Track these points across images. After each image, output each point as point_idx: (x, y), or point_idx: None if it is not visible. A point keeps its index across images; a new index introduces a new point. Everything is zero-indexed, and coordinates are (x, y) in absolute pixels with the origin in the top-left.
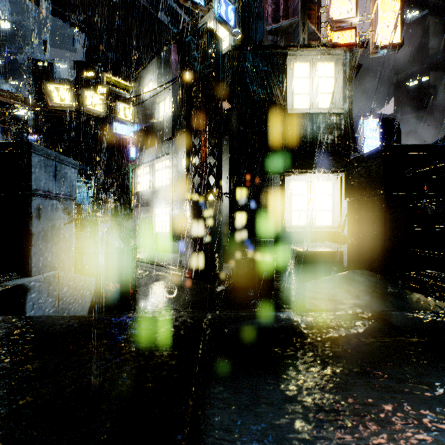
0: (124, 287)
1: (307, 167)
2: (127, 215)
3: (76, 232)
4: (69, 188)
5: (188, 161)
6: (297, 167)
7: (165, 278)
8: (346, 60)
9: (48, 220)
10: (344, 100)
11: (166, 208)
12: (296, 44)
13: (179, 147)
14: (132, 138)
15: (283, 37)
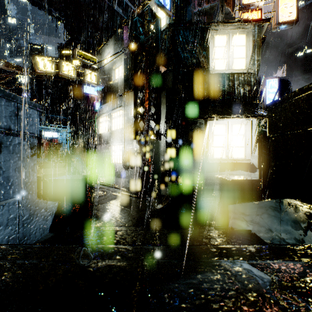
0: (82, 207)
1: (225, 113)
2: (93, 150)
3: (55, 163)
4: (32, 126)
5: (135, 110)
6: (217, 114)
7: (118, 197)
8: (255, 33)
9: (10, 153)
10: (253, 63)
11: (120, 146)
12: (217, 21)
13: (129, 100)
14: (97, 96)
15: (206, 17)
